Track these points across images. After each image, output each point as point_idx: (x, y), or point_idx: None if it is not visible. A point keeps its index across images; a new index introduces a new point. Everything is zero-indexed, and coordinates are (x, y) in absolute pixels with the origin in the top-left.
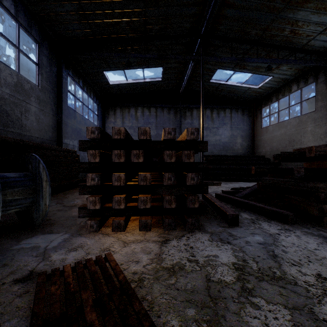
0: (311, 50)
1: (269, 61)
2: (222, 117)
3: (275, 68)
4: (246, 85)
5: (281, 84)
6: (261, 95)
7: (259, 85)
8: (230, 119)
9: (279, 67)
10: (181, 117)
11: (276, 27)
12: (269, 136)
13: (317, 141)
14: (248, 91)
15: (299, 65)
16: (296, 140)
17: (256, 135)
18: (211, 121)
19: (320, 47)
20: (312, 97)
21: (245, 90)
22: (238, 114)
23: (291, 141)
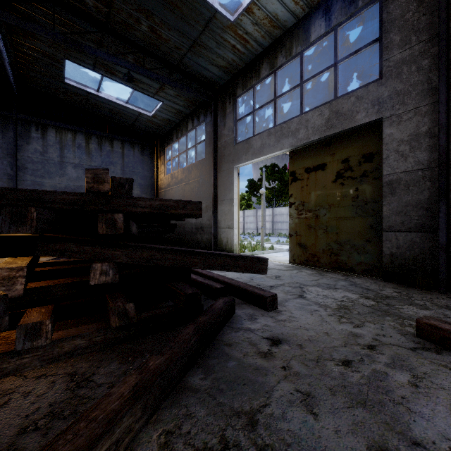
0: (191, 74)
1: (128, 65)
2: (107, 151)
3: (159, 89)
4: (133, 106)
5: (180, 118)
6: (163, 130)
7: (153, 111)
8: (121, 157)
9: (164, 88)
10: (16, 136)
11: (124, 10)
12: (170, 187)
13: (206, 197)
14: (141, 118)
15: (188, 94)
16: (191, 194)
17: (160, 186)
18: (86, 155)
19: (199, 74)
20: (203, 140)
21: (136, 115)
22: (135, 151)
23: (188, 196)
